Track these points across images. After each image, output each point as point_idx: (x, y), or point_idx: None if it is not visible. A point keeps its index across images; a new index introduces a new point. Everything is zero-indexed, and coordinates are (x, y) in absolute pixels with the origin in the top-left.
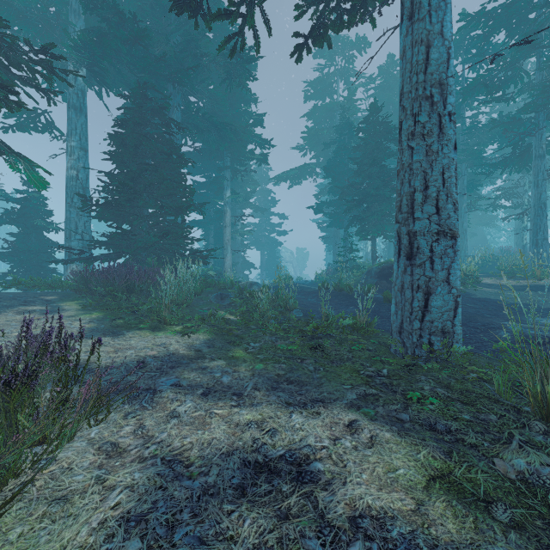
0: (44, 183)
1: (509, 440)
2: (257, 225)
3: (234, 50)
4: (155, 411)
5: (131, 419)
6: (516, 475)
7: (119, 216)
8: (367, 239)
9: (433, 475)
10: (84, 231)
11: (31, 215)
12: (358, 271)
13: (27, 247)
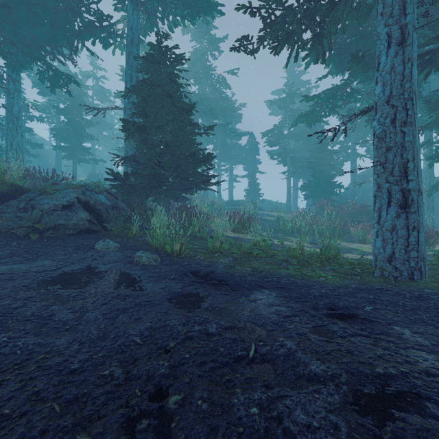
0: None
1: None
2: None
3: None
4: None
5: None
6: None
7: None
8: None
9: None
10: None
11: None
12: None
13: None
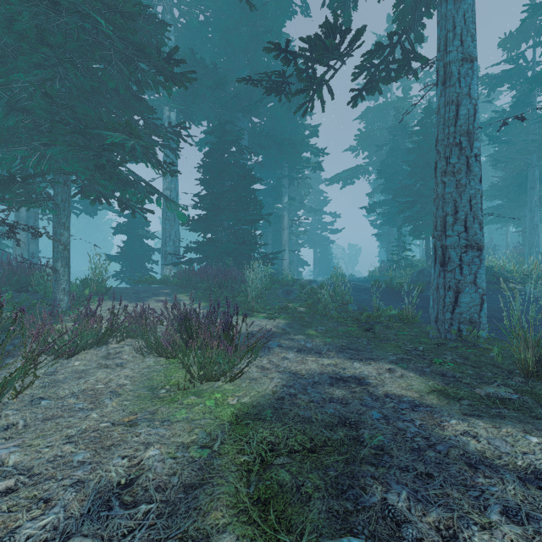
0: (185, 217)
1: (492, 383)
2: (309, 224)
3: (305, 111)
4: (274, 355)
5: (264, 357)
6: (485, 394)
7: (207, 228)
8: (420, 238)
9: (434, 390)
10: (175, 238)
11: (136, 226)
12: (412, 270)
13: (134, 251)
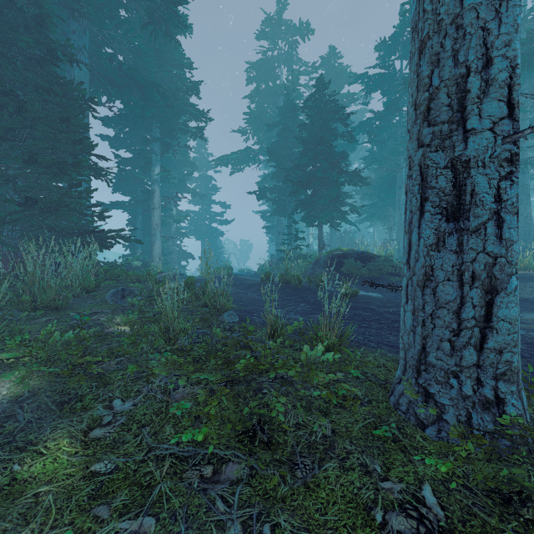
0: None
1: None
2: (197, 213)
3: None
4: None
5: None
6: None
7: None
8: (314, 226)
9: None
10: None
11: None
12: (304, 261)
13: None
